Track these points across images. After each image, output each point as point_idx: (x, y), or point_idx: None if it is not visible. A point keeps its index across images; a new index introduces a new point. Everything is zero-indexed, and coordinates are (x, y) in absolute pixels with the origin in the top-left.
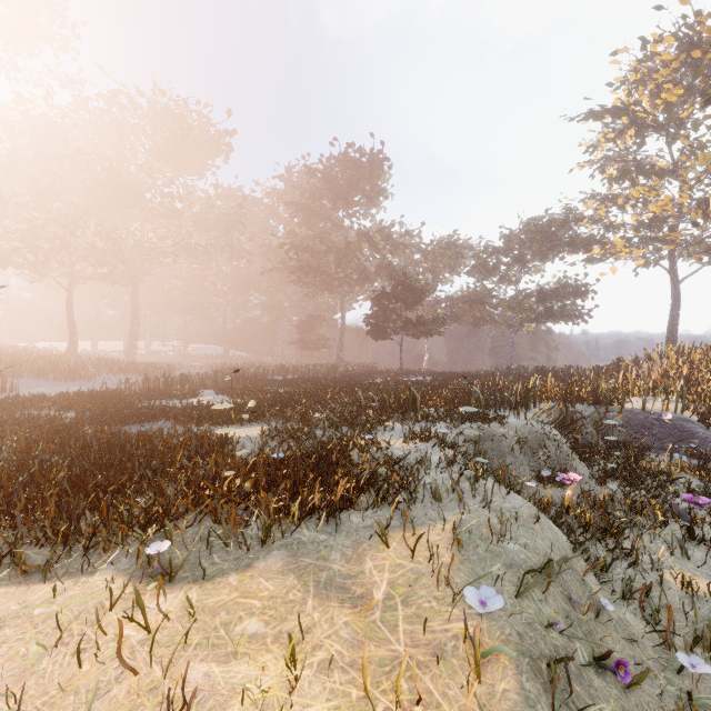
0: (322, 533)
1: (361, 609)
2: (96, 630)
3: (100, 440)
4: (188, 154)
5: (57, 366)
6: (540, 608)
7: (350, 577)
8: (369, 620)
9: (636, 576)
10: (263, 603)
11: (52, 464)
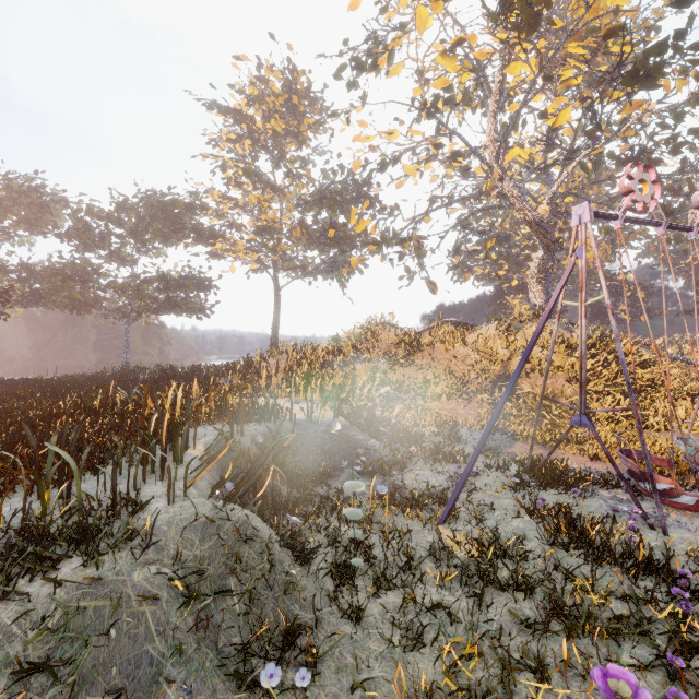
0: None
1: None
2: None
3: None
4: None
5: None
6: None
7: None
8: None
9: None
10: None
11: None
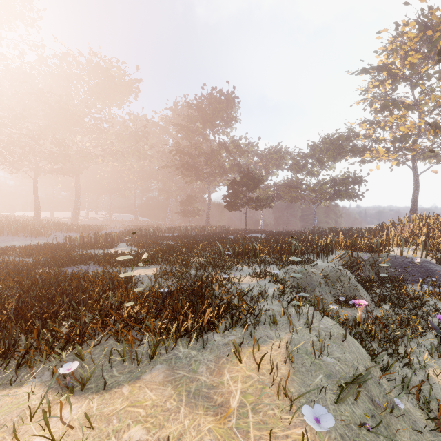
0: (193, 350)
1: (221, 416)
2: (14, 438)
3: (45, 278)
4: (111, 94)
5: (26, 227)
6: (353, 410)
7: (213, 387)
8: (227, 427)
9: (411, 375)
10: (147, 412)
11: (8, 297)
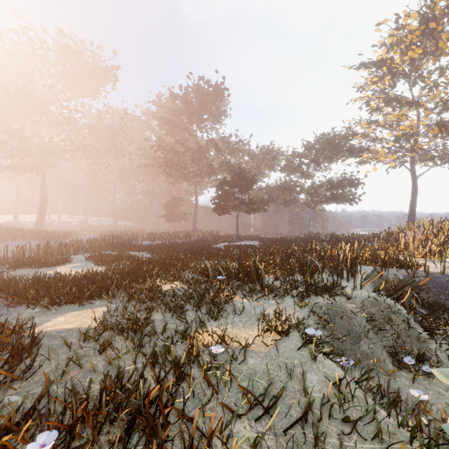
0: None
1: None
2: None
3: None
4: (84, 80)
5: None
6: None
7: None
8: None
9: None
10: None
11: None
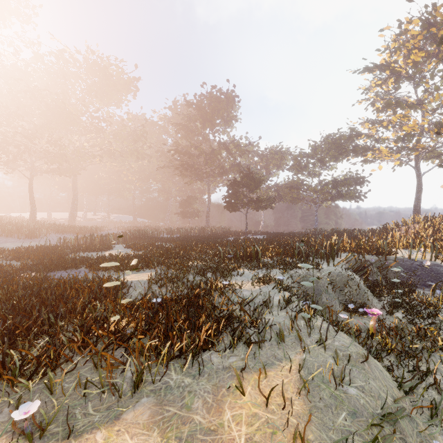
0: (187, 376)
1: None
2: None
3: (28, 285)
4: (109, 92)
5: (21, 228)
6: None
7: (210, 431)
8: None
9: (441, 401)
10: None
11: None
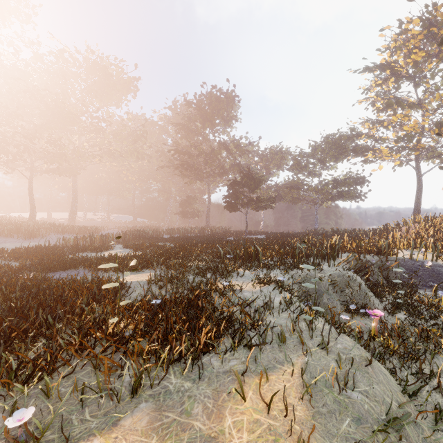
0: (187, 380)
1: None
2: None
3: (26, 286)
4: (109, 92)
5: (20, 228)
6: None
7: (210, 439)
8: None
9: None
10: None
11: None
